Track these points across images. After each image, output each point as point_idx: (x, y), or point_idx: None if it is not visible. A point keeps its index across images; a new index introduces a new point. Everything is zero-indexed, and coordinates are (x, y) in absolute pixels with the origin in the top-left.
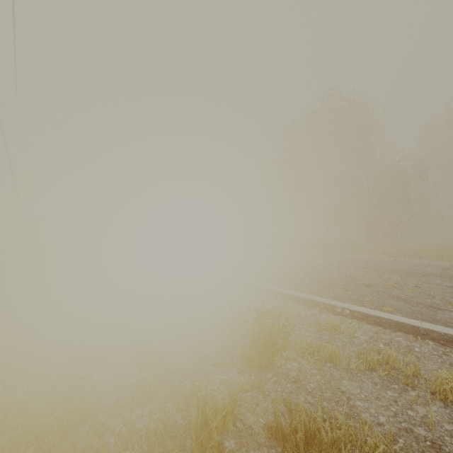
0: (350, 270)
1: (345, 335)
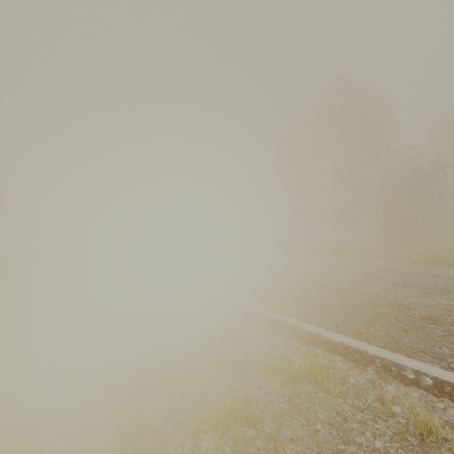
0: (388, 289)
1: (451, 448)
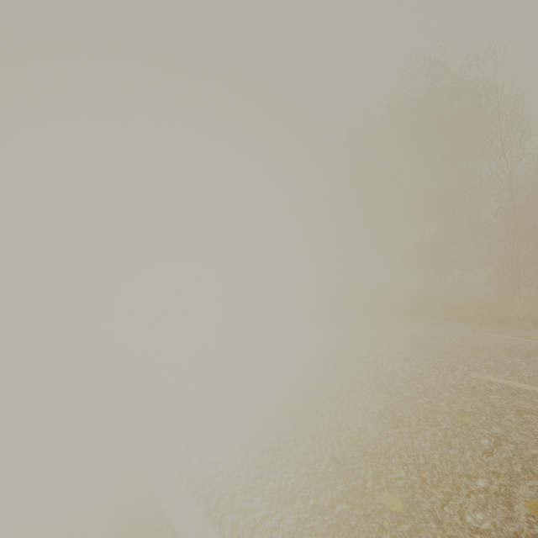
0: None
1: None
